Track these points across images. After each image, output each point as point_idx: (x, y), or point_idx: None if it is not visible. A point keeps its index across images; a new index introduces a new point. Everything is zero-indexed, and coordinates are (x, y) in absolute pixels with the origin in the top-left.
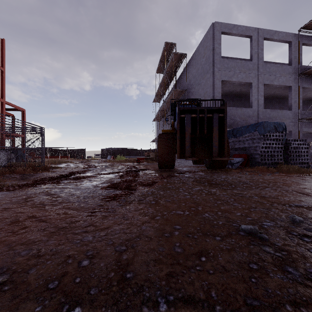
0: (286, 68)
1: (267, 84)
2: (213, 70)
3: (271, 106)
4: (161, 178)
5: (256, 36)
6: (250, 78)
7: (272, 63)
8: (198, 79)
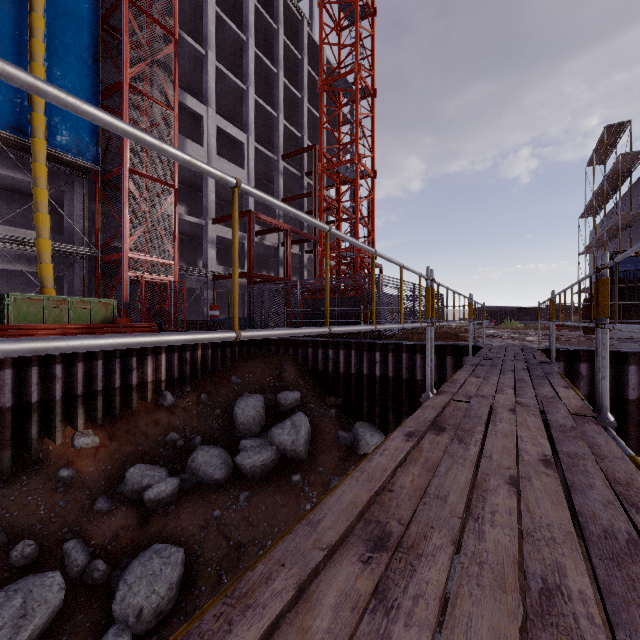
0: None
1: None
2: None
3: None
4: (583, 339)
5: None
6: None
7: None
8: None
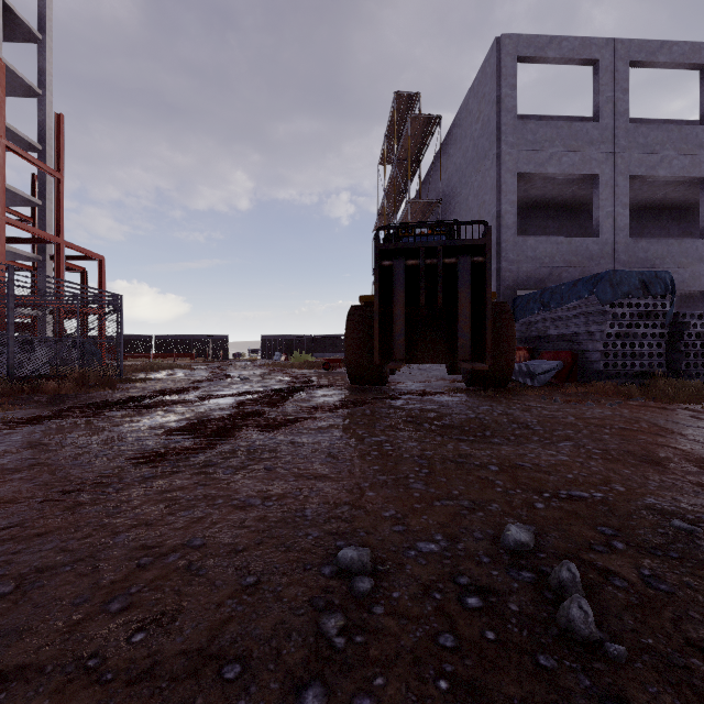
0: (693, 132)
1: (641, 176)
2: (497, 151)
3: (657, 229)
4: (327, 410)
5: (609, 60)
6: (593, 163)
7: (660, 122)
8: (467, 174)
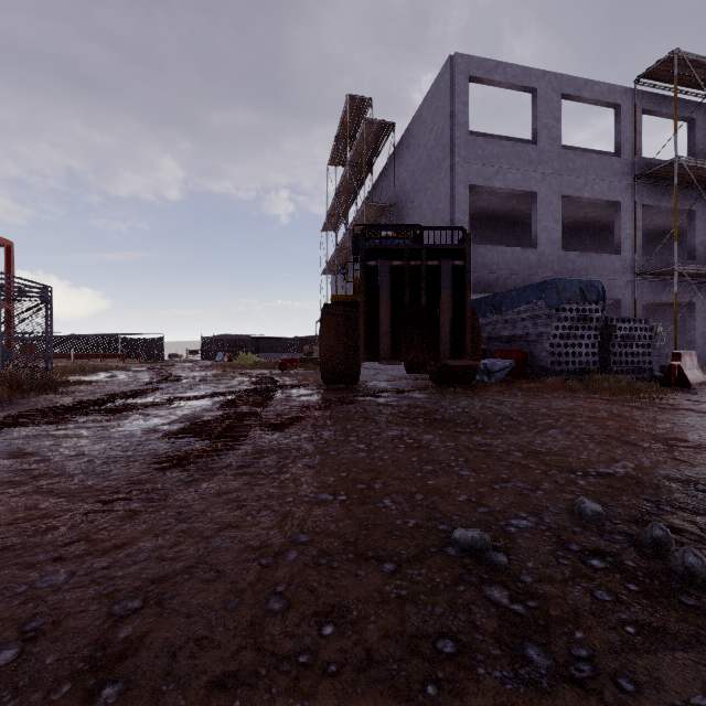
0: (610, 161)
1: (570, 196)
2: (451, 163)
3: (578, 244)
4: (319, 408)
5: (545, 90)
6: (532, 181)
7: (581, 150)
8: (420, 182)
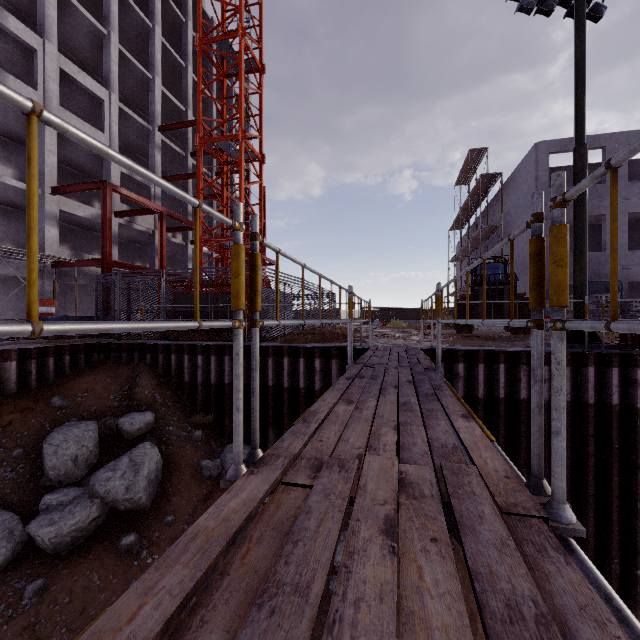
0: None
1: (637, 212)
2: None
3: None
4: (456, 337)
5: (612, 146)
6: (601, 208)
7: None
8: (519, 212)
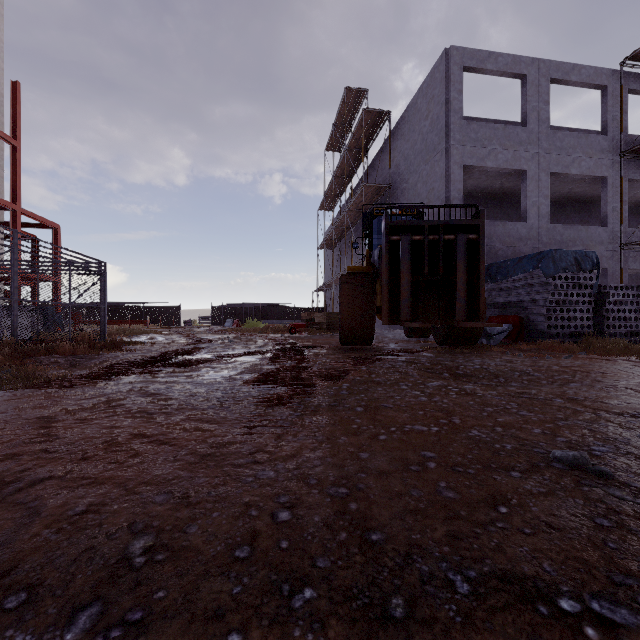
0: (596, 139)
1: (558, 173)
2: (446, 146)
3: (563, 217)
4: (354, 364)
5: (534, 76)
6: (522, 160)
7: (565, 129)
8: (415, 164)
